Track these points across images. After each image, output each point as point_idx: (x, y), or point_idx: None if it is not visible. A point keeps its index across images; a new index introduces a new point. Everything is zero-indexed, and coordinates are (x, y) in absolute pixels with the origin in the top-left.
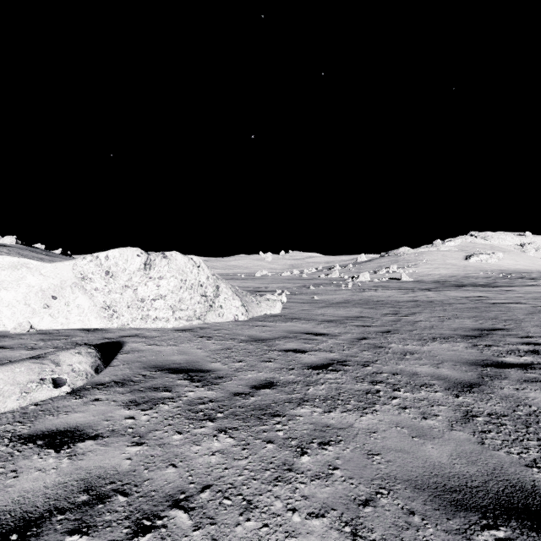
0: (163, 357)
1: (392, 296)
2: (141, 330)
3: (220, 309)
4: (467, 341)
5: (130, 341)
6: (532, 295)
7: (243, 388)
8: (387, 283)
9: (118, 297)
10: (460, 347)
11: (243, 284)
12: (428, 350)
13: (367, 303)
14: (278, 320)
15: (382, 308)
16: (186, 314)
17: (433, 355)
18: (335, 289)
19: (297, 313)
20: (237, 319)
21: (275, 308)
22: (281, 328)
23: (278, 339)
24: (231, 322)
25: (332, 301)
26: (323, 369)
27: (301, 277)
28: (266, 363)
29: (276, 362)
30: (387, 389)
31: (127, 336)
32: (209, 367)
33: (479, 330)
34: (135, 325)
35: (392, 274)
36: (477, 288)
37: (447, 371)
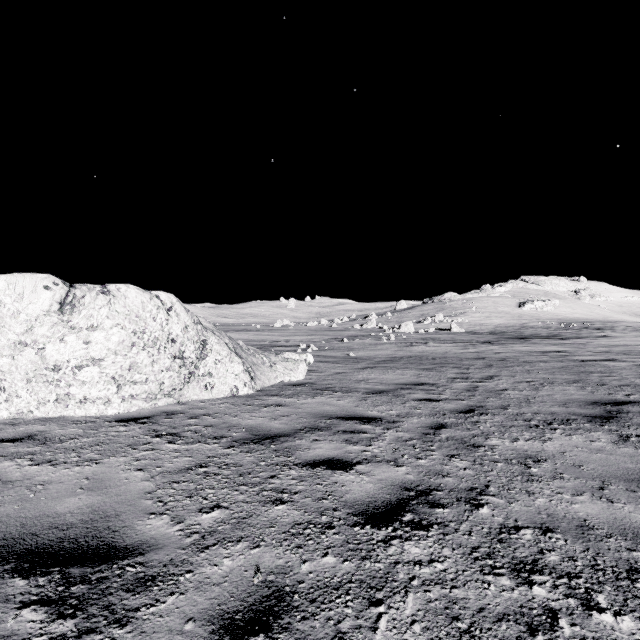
0: (39, 506)
1: (450, 351)
2: (52, 422)
3: (207, 378)
4: (605, 429)
5: (1, 456)
6: (618, 349)
7: (194, 636)
8: (436, 335)
9: (7, 364)
10: (602, 441)
11: (257, 337)
12: (559, 451)
13: (421, 361)
14: (301, 393)
15: (444, 369)
16: (144, 389)
17: (574, 463)
18: (375, 343)
19: (329, 378)
20: (235, 392)
21: (296, 373)
22: (306, 408)
23: (300, 434)
24: (225, 399)
25: (374, 359)
26: (394, 524)
27: (331, 328)
28: (273, 507)
29: (294, 502)
30: (567, 601)
31: (7, 441)
32: (134, 535)
33: (600, 405)
34: (45, 412)
35: (439, 324)
36: (545, 341)
37: (636, 512)
